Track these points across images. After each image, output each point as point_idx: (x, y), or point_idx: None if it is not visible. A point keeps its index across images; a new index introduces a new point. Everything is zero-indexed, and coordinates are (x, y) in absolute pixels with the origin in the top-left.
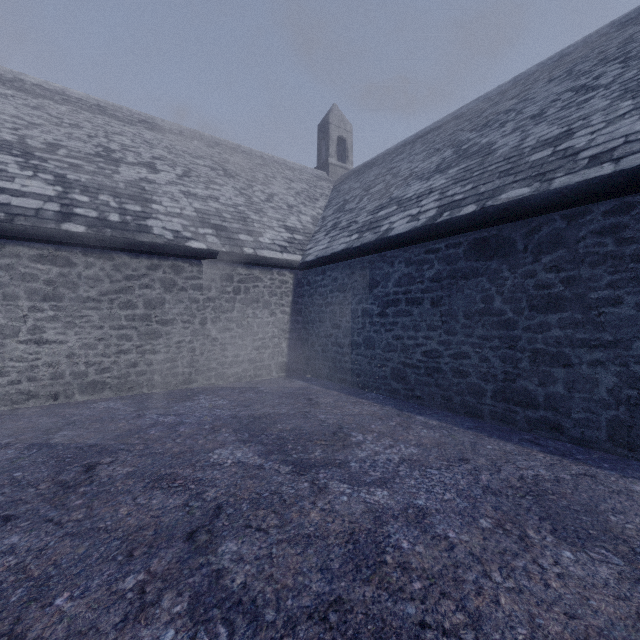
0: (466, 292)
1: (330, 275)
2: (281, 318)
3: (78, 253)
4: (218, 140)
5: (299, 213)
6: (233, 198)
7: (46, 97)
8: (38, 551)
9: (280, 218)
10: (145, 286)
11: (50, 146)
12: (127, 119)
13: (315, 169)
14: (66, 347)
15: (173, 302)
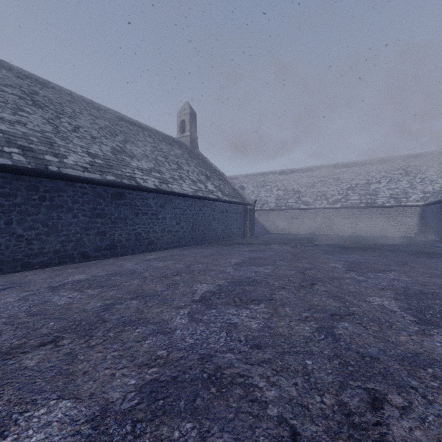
0: (440, 215)
1: (427, 209)
2: (415, 220)
3: (362, 209)
4: (408, 155)
5: (435, 183)
6: (404, 185)
7: (353, 166)
8: (362, 238)
9: (422, 189)
10: (375, 214)
11: (356, 185)
12: (373, 162)
13: None
14: (361, 225)
15: (381, 217)
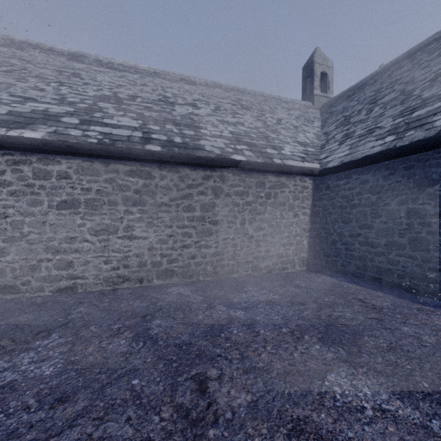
0: None
1: (357, 178)
2: (302, 219)
3: (155, 168)
4: (231, 87)
5: (304, 131)
6: (253, 123)
7: (125, 71)
8: None
9: (291, 135)
10: (201, 193)
11: (131, 97)
12: (173, 79)
13: (302, 101)
14: (148, 242)
15: (220, 206)
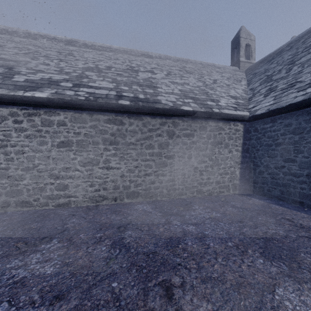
0: None
1: (281, 122)
2: (235, 154)
3: (125, 117)
4: (178, 58)
5: (234, 88)
6: (196, 83)
7: (103, 50)
8: None
9: (225, 91)
10: (158, 135)
11: (108, 67)
12: (136, 55)
13: (231, 66)
14: (120, 171)
15: (173, 144)
